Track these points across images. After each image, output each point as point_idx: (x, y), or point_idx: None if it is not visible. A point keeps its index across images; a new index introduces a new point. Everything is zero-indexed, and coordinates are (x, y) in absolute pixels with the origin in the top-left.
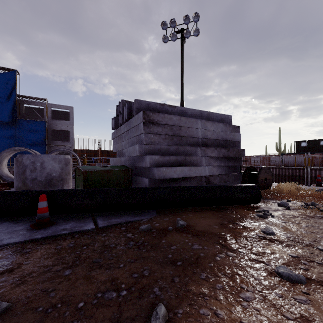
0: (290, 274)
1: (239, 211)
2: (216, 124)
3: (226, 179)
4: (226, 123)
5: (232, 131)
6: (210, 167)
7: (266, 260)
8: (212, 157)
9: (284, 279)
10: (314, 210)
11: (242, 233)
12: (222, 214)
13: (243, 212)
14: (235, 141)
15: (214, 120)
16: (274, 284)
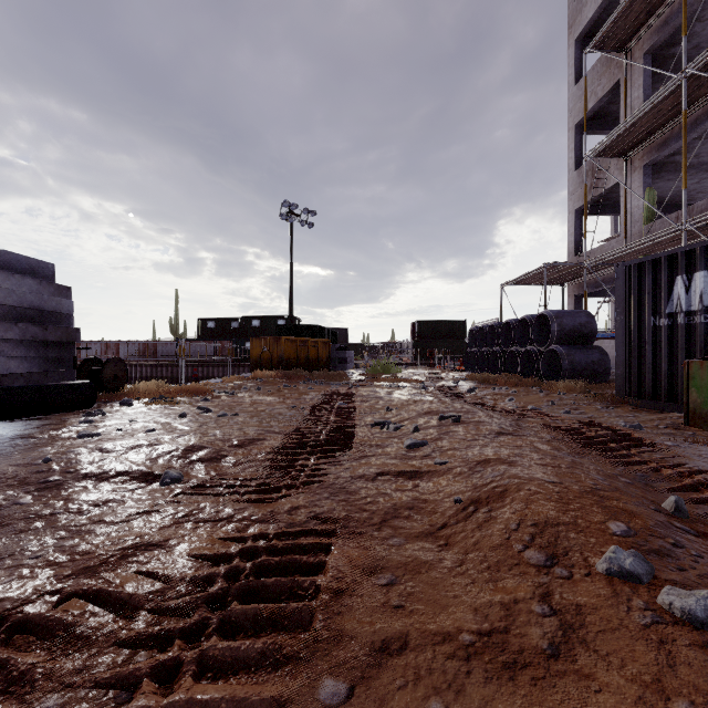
0: (90, 433)
1: (59, 417)
2: (18, 278)
3: (41, 381)
4: (42, 277)
5: (56, 296)
6: (3, 360)
7: (73, 435)
8: (8, 340)
9: (83, 439)
10: (160, 403)
11: (53, 428)
12: (26, 422)
13: (64, 417)
14: (62, 313)
15: (13, 267)
16: (73, 442)
